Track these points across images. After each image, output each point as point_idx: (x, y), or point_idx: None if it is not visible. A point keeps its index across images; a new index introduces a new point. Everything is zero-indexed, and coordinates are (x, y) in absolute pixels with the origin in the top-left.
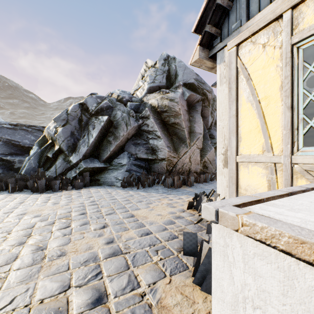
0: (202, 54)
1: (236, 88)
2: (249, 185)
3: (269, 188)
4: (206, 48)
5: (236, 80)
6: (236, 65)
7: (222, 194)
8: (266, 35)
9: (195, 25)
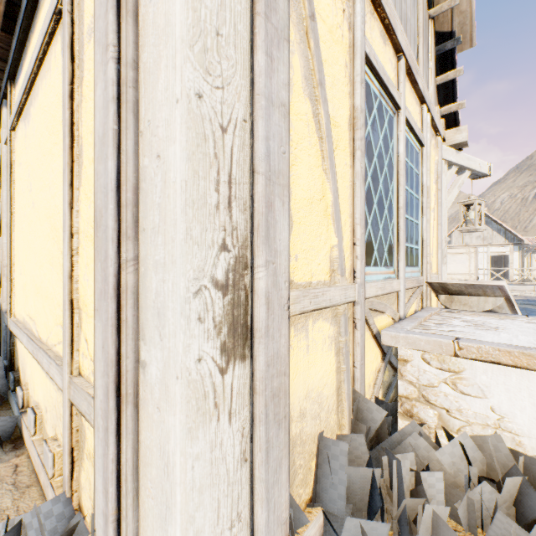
0: None
1: None
2: (310, 391)
3: (338, 372)
4: None
5: None
6: None
7: (217, 530)
8: None
9: None
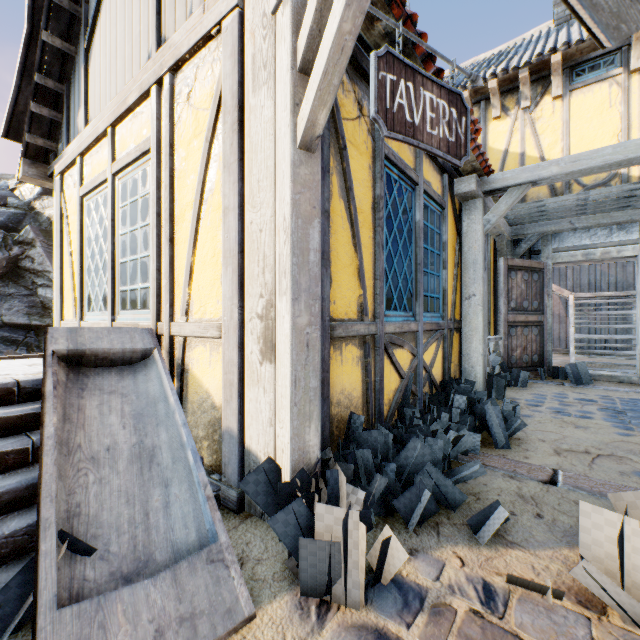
0: (31, 170)
1: (60, 231)
2: None
3: None
4: (44, 162)
5: (60, 221)
6: (60, 200)
7: None
8: (75, 174)
9: (3, 129)
